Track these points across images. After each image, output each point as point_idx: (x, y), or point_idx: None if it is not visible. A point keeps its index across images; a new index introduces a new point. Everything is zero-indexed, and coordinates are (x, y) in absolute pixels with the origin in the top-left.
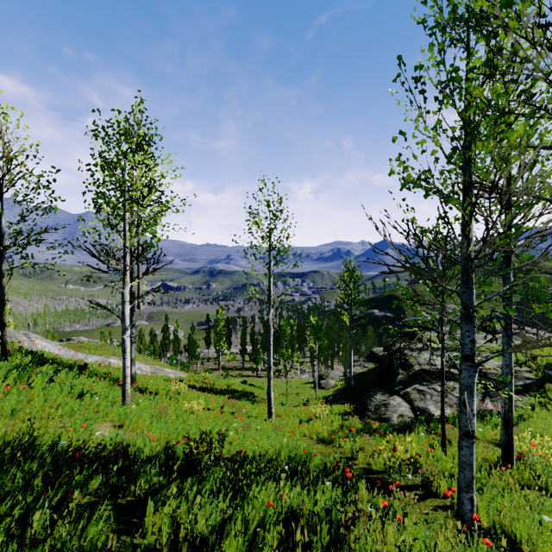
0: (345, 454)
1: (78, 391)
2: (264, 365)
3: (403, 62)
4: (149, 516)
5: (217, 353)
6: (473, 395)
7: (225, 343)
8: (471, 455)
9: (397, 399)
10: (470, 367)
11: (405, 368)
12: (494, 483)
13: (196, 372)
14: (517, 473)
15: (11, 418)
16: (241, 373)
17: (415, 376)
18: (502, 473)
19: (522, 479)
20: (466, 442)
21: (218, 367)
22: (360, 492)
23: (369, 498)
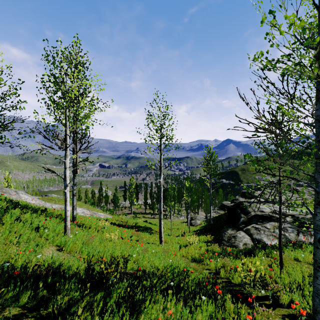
0: (211, 270)
1: (35, 225)
2: (158, 211)
3: None
4: None
5: (130, 204)
6: None
7: (135, 198)
8: None
9: (241, 233)
10: None
11: (245, 214)
12: None
13: (118, 215)
14: None
15: None
16: (144, 216)
17: (252, 219)
18: None
19: None
20: None
21: (131, 212)
22: (227, 304)
23: (234, 310)
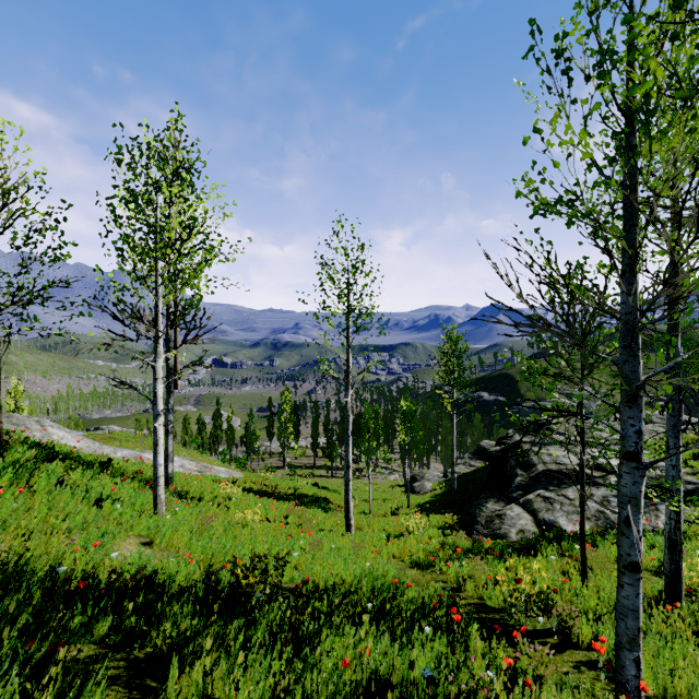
0: (448, 584)
1: (95, 495)
2: (341, 462)
3: (538, 28)
4: (172, 681)
5: (282, 446)
6: (639, 510)
7: (292, 434)
8: (636, 597)
9: (515, 509)
10: (635, 470)
11: (525, 468)
12: (657, 629)
13: (255, 470)
14: (687, 615)
15: (1, 533)
16: (312, 473)
17: (538, 478)
18: (667, 614)
19: (694, 624)
20: (628, 578)
21: (283, 465)
22: (471, 642)
23: (485, 651)
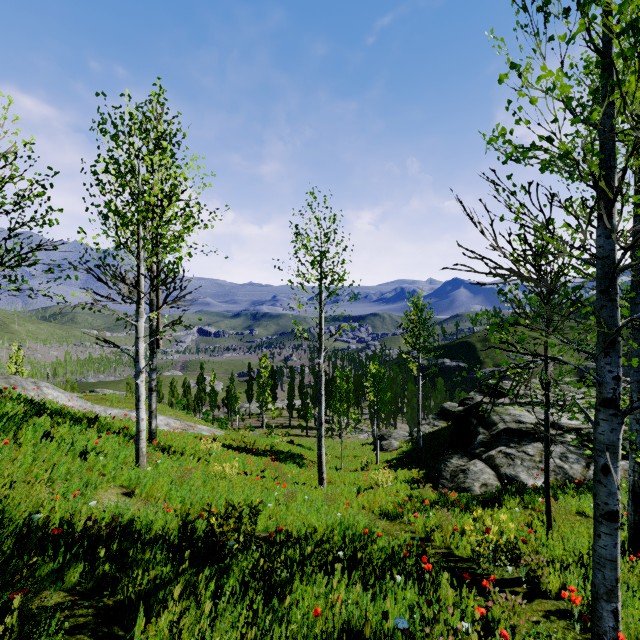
0: (416, 534)
1: (79, 448)
2: (315, 422)
3: None
4: (138, 630)
5: (260, 408)
6: (617, 458)
7: (269, 397)
8: (614, 547)
9: (478, 464)
10: (613, 417)
11: (487, 427)
12: (623, 579)
13: (235, 430)
14: None
15: None
16: (287, 432)
17: (499, 436)
18: (632, 564)
19: None
20: (606, 528)
21: (261, 425)
22: (442, 591)
23: (456, 600)
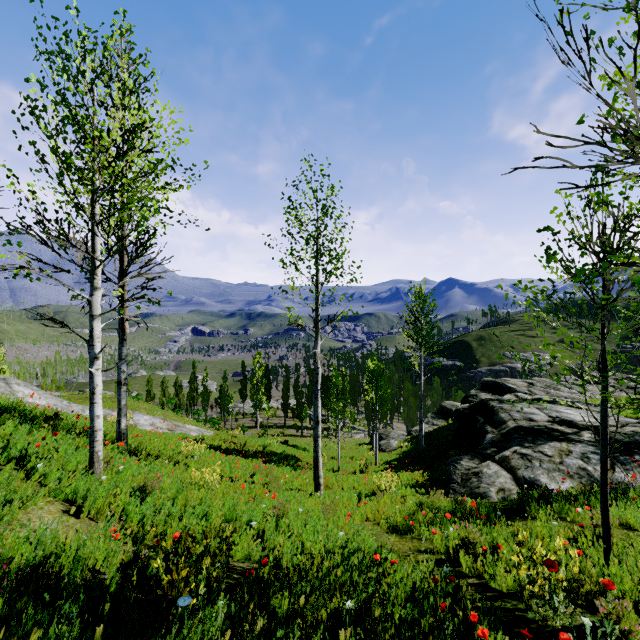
0: (435, 555)
1: (15, 453)
2: (310, 422)
3: None
4: None
5: (254, 407)
6: None
7: (264, 396)
8: None
9: (492, 467)
10: None
11: (495, 425)
12: None
13: (228, 430)
14: None
15: None
16: (282, 432)
17: (510, 435)
18: None
19: None
20: None
21: (255, 425)
22: None
23: None
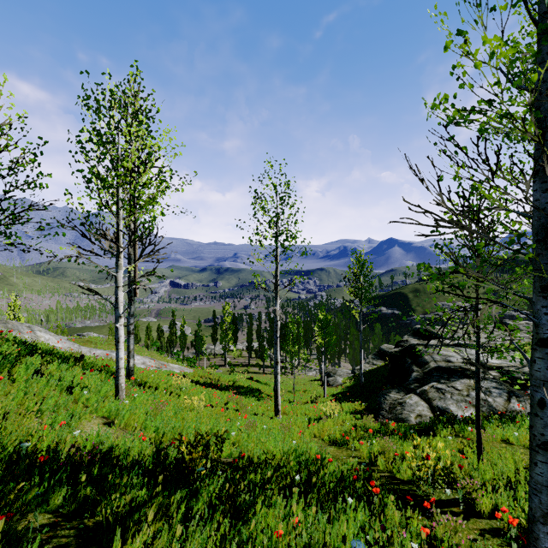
0: (362, 459)
1: (66, 383)
2: (270, 362)
3: None
4: None
5: (224, 349)
6: None
7: (231, 339)
8: None
9: (413, 398)
10: None
11: (420, 365)
12: None
13: (202, 368)
14: None
15: None
16: (247, 370)
17: (431, 373)
18: None
19: None
20: (542, 457)
21: (224, 364)
22: (388, 511)
23: (401, 520)
